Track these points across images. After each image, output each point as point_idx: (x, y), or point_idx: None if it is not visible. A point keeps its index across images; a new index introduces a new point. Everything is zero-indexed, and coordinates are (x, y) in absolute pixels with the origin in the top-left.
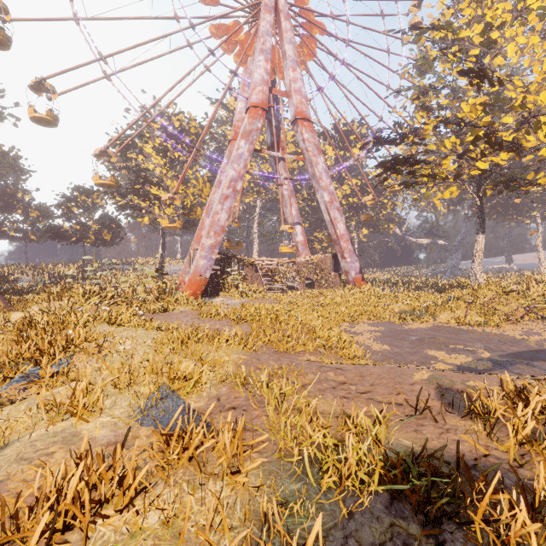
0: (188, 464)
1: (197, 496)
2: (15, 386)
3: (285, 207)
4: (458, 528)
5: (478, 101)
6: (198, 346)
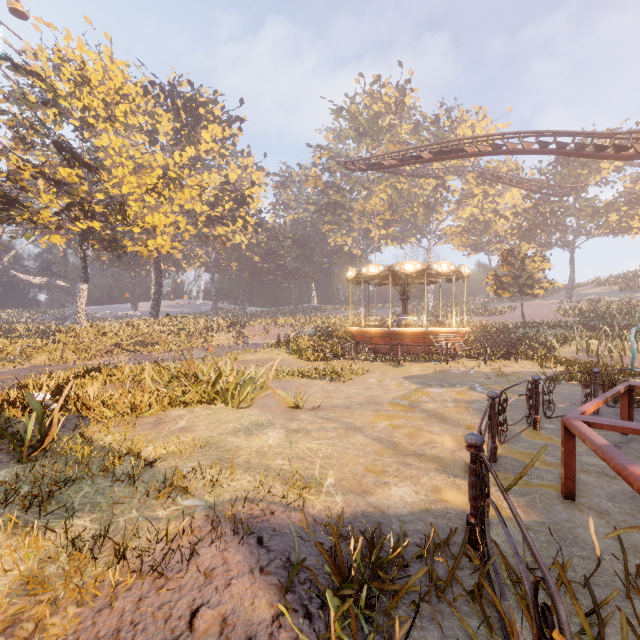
0: None
1: None
2: None
3: None
4: None
5: (74, 173)
6: None
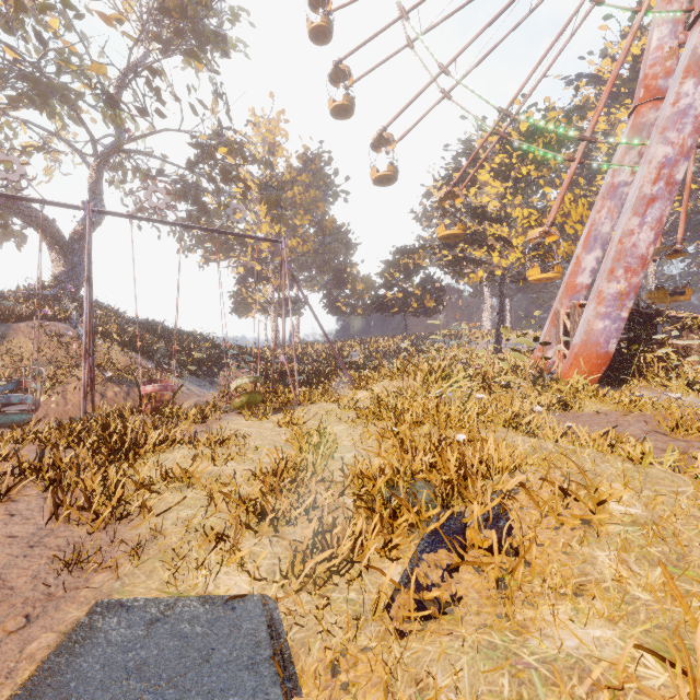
0: None
1: None
2: (433, 559)
3: None
4: None
5: None
6: None
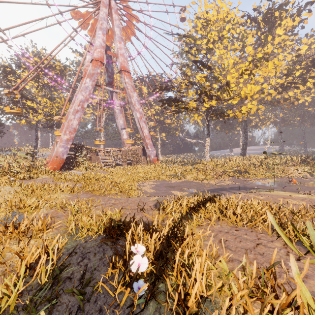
0: (14, 233)
1: (18, 245)
2: None
3: (116, 119)
4: (121, 238)
5: (202, 76)
6: (43, 193)
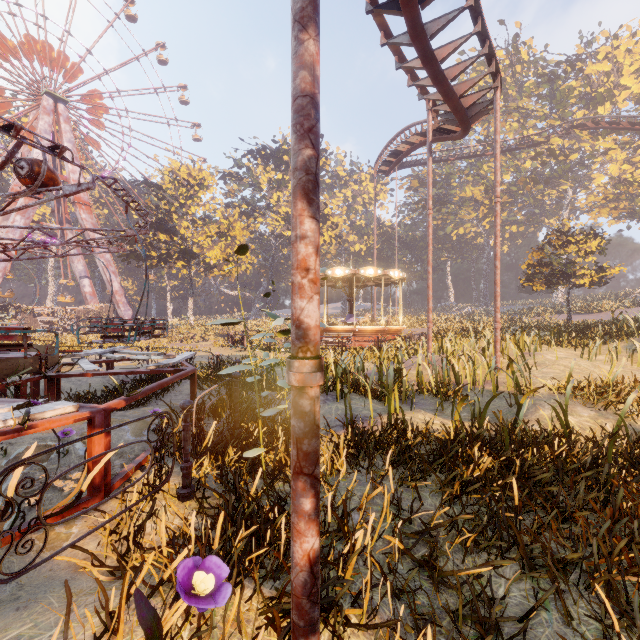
0: None
1: None
2: None
3: (72, 262)
4: None
5: (165, 237)
6: None
